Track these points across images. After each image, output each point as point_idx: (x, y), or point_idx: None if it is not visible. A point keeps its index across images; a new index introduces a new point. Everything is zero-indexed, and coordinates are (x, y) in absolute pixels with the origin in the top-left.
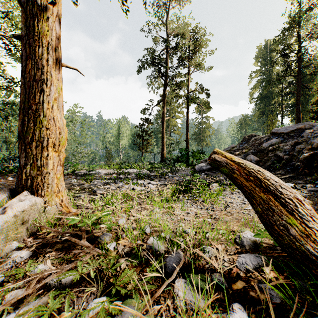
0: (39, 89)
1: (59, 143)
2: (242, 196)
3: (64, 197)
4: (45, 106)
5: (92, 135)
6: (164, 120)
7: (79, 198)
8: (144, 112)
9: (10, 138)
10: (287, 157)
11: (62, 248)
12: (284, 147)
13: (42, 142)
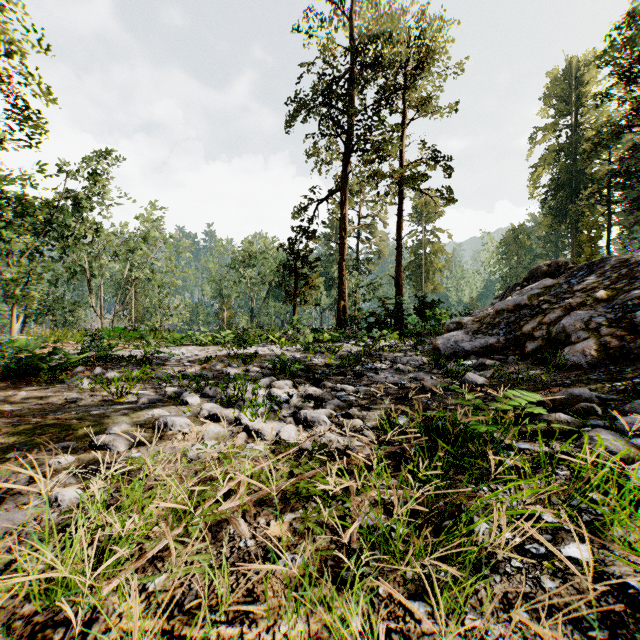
0: None
1: None
2: None
3: None
4: None
5: (188, 269)
6: (344, 234)
7: None
8: (299, 214)
9: (8, 274)
10: None
11: None
12: None
13: None
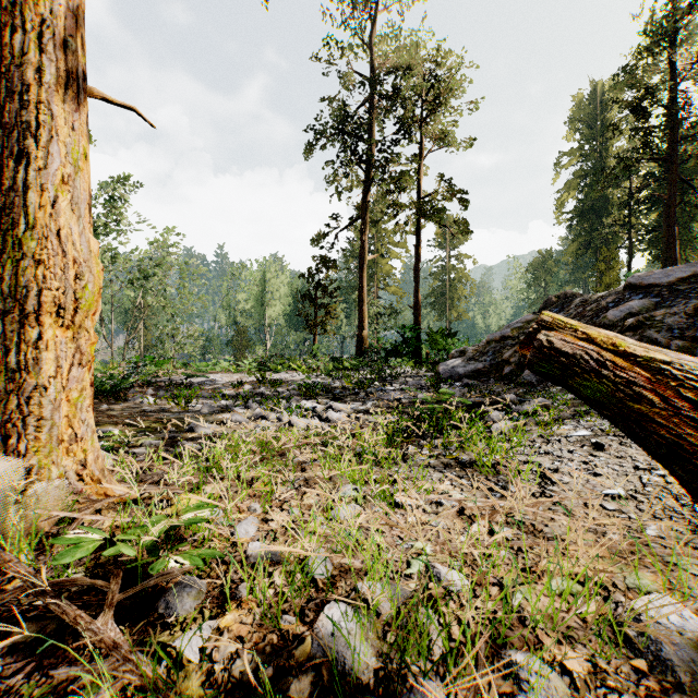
0: (13, 151)
1: (77, 304)
2: (580, 450)
3: (92, 452)
4: (34, 199)
5: (203, 296)
6: (364, 262)
7: (148, 449)
8: (319, 243)
9: None
10: (680, 343)
11: (35, 642)
12: (668, 320)
13: (25, 300)
